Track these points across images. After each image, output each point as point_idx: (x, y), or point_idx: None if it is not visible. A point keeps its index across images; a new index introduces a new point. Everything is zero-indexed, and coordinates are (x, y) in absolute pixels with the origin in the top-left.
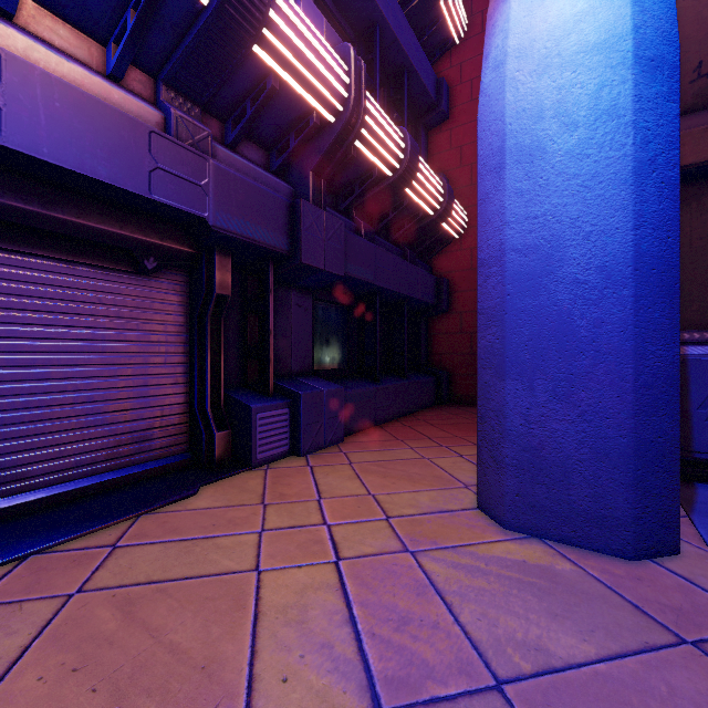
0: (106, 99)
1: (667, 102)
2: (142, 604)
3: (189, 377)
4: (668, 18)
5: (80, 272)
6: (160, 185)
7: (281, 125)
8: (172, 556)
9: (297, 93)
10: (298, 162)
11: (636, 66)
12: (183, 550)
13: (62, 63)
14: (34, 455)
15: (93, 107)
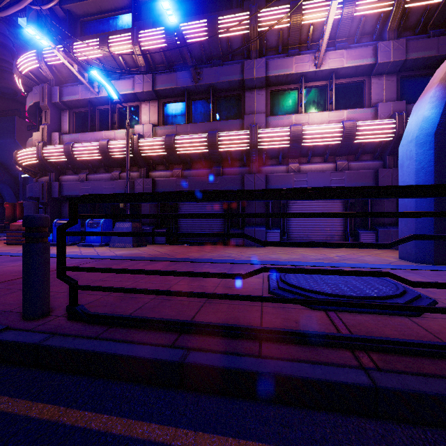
0: (323, 168)
1: (428, 151)
2: (320, 251)
3: (344, 224)
4: (432, 127)
5: (320, 202)
6: (332, 182)
7: (373, 147)
8: (328, 250)
9: (373, 141)
10: (384, 153)
11: (416, 146)
12: (330, 250)
13: (316, 166)
14: (312, 236)
15: (320, 174)
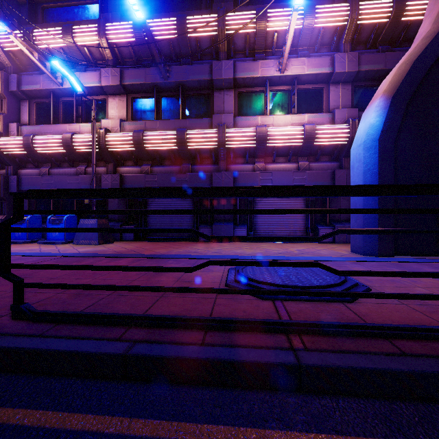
0: (287, 168)
1: (373, 154)
2: (283, 246)
3: (306, 220)
4: (377, 133)
5: (284, 199)
6: (295, 181)
7: (330, 150)
8: (290, 245)
9: (330, 143)
10: (340, 155)
11: (363, 150)
12: (292, 245)
13: (280, 166)
14: (277, 231)
15: (283, 173)
